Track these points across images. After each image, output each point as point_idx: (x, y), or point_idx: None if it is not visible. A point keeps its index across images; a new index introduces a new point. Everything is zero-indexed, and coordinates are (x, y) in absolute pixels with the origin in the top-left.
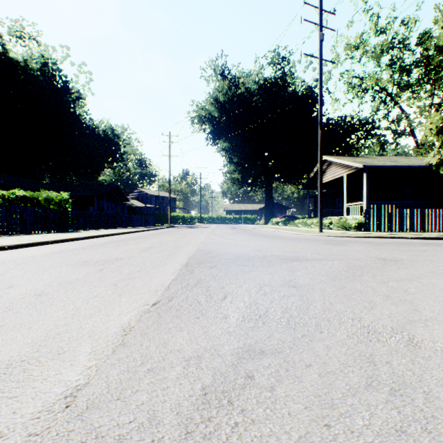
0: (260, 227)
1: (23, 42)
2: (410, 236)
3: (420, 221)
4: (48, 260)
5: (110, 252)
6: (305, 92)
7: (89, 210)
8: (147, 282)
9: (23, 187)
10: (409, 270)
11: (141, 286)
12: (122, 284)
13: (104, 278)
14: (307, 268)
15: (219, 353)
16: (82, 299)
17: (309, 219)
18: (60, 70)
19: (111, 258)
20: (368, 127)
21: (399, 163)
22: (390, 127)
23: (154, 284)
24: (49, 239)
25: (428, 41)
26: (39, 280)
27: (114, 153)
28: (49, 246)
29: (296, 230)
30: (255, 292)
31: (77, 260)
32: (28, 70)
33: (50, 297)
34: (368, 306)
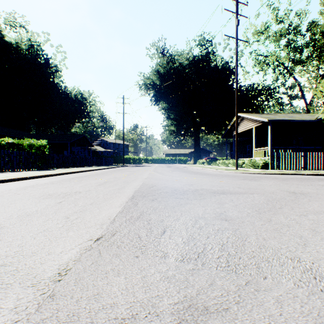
0: (190, 166)
1: (15, 29)
2: (306, 173)
3: (312, 161)
4: (20, 193)
5: (72, 187)
6: (224, 66)
7: (64, 153)
8: (95, 215)
9: (14, 137)
10: (320, 202)
11: (90, 219)
12: (73, 216)
13: (59, 211)
14: (233, 200)
15: (157, 311)
16: (32, 233)
17: (227, 160)
18: (43, 50)
19: (71, 191)
20: (270, 92)
21: (295, 118)
22: (286, 92)
23: (101, 217)
24: (28, 175)
25: (315, 28)
26: (2, 213)
27: (83, 111)
28: (26, 181)
29: (218, 168)
30: (191, 225)
31: (44, 193)
32: (18, 50)
33: (3, 231)
34: (301, 243)
